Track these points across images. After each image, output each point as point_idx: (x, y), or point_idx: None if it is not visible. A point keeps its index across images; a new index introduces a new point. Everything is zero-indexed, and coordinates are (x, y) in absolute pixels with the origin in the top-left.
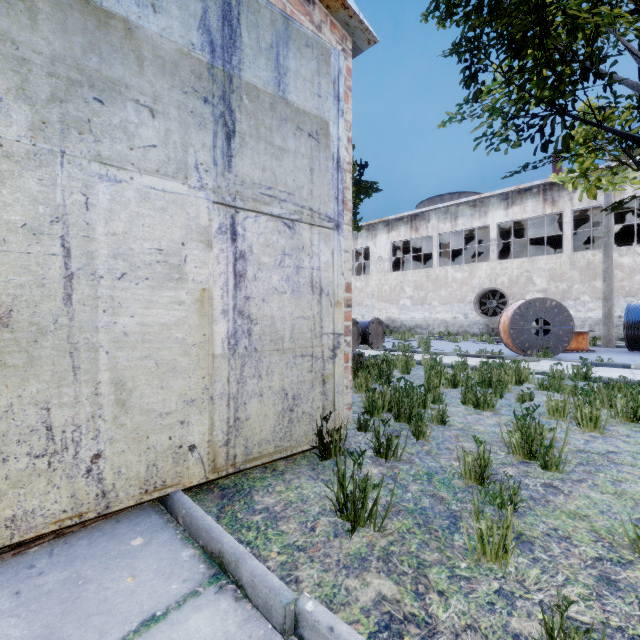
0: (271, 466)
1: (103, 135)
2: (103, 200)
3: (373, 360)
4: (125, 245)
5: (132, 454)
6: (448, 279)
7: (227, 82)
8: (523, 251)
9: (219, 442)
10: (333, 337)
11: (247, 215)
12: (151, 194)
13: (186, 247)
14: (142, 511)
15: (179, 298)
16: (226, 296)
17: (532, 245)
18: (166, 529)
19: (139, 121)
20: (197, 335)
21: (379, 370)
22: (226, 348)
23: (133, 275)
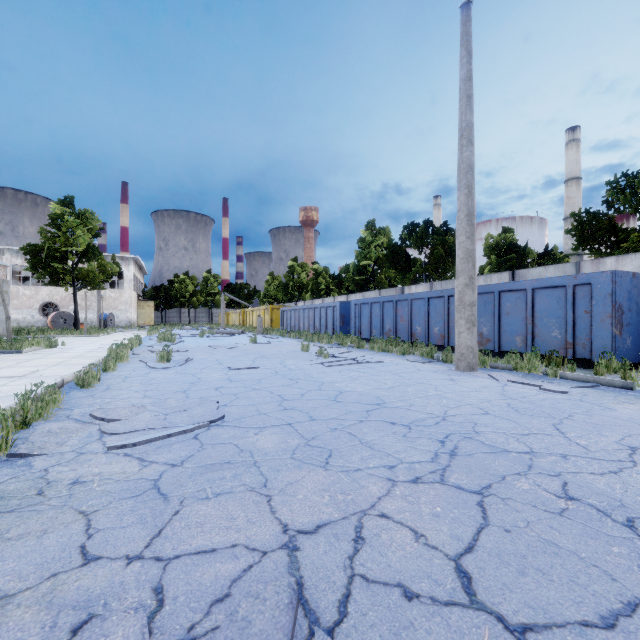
0: None
1: None
2: None
3: None
4: None
5: None
6: (20, 294)
7: None
8: None
9: None
10: None
11: None
12: None
13: None
14: None
15: None
16: None
17: None
18: None
19: None
20: None
21: None
22: None
23: None
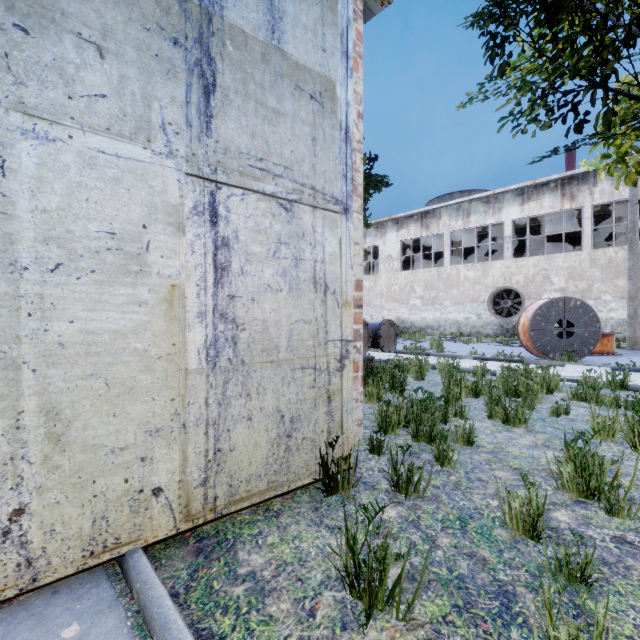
0: (264, 503)
1: (28, 76)
2: (28, 164)
3: (384, 364)
4: (61, 226)
5: (71, 505)
6: (460, 278)
7: (205, 21)
8: (538, 249)
9: (194, 481)
10: (340, 344)
11: (231, 192)
12: (99, 159)
13: (149, 231)
14: (91, 575)
15: (139, 297)
16: (203, 294)
17: (547, 243)
18: (114, 608)
19: (81, 61)
20: (164, 345)
21: (391, 377)
22: (203, 361)
23: (73, 266)
